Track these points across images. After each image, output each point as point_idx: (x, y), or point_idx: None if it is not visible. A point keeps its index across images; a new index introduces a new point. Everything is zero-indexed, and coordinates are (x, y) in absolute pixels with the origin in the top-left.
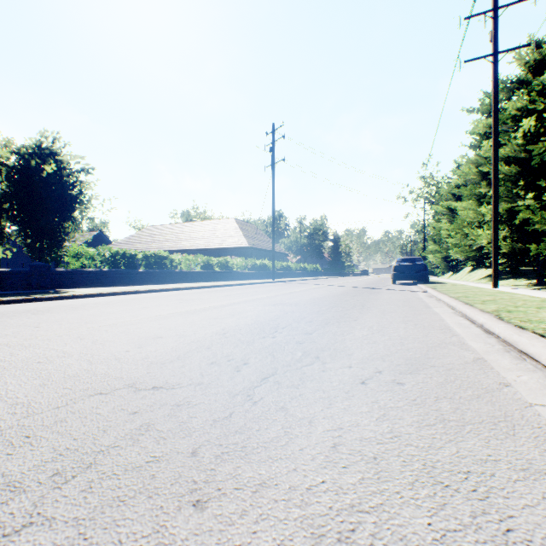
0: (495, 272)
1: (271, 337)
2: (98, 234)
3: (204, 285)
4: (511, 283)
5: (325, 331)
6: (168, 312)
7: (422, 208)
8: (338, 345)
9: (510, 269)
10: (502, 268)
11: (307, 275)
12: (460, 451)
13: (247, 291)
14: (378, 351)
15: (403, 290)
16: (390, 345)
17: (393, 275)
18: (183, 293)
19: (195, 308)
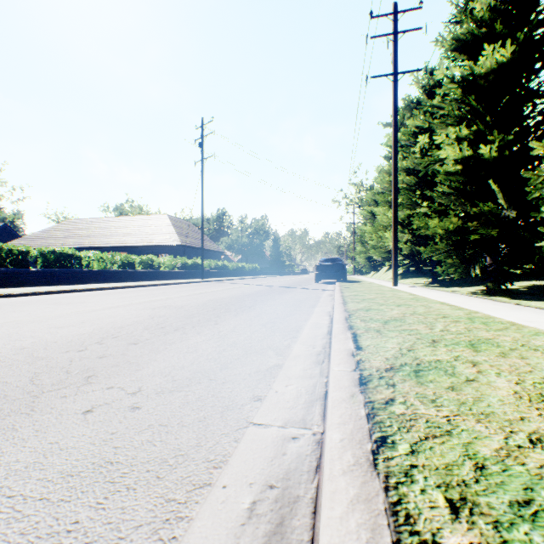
0: (395, 272)
1: (78, 350)
2: (2, 226)
3: (112, 286)
4: (414, 281)
5: (160, 339)
6: (1, 321)
7: (352, 212)
8: (145, 356)
9: (415, 268)
10: (405, 268)
11: (245, 274)
12: (41, 521)
13: (155, 292)
14: (181, 362)
15: (317, 289)
16: (207, 353)
17: (316, 275)
18: (72, 296)
19: (50, 314)
